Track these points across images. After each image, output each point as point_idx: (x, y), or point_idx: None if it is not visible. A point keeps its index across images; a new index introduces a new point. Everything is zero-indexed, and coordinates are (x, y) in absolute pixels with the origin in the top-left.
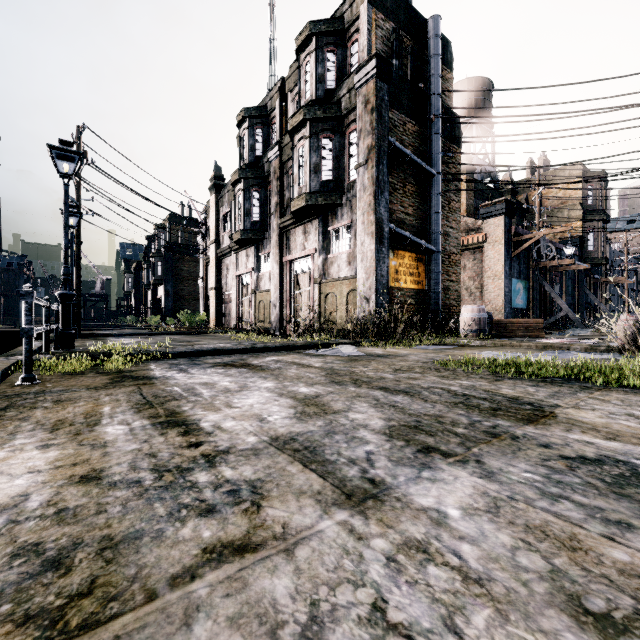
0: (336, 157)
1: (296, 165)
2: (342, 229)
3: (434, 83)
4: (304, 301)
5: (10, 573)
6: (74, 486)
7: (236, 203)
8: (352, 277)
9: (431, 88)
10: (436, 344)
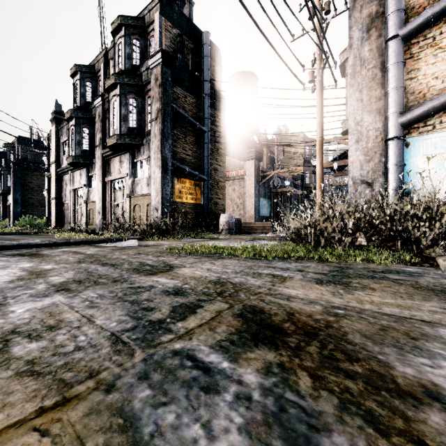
0: (139, 112)
1: (111, 113)
2: (144, 161)
3: (206, 74)
4: (120, 210)
5: None
6: None
7: (70, 135)
8: (150, 194)
9: (204, 76)
10: (195, 238)
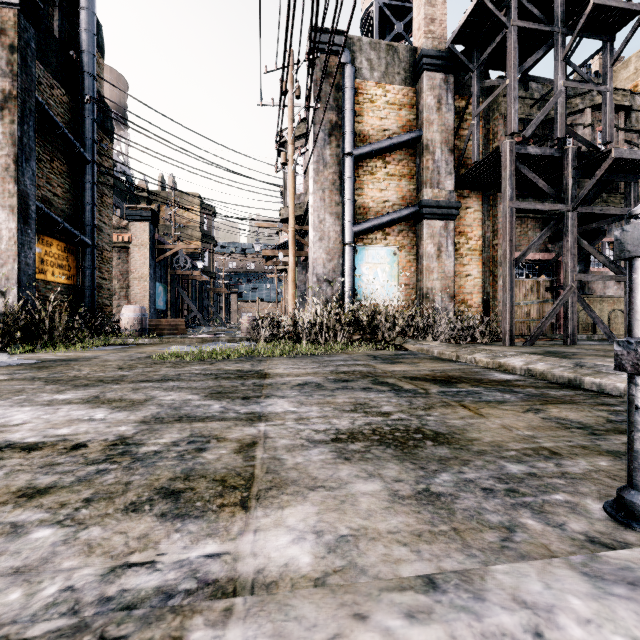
0: None
1: None
2: None
3: (89, 62)
4: None
5: (159, 508)
6: (39, 499)
7: None
8: None
9: (86, 65)
10: (110, 344)
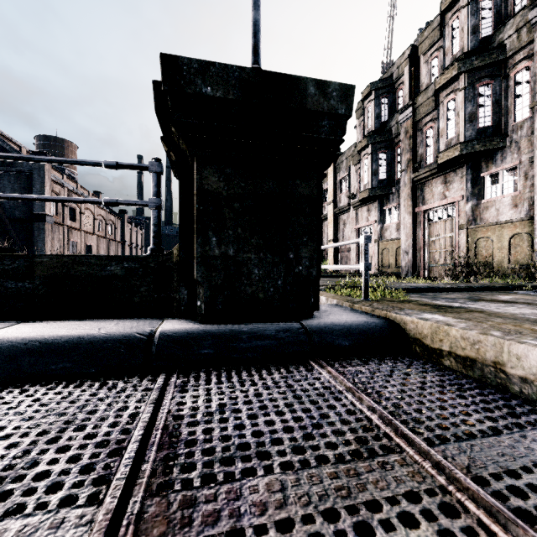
0: (496, 101)
1: (442, 119)
2: (502, 172)
3: None
4: (443, 247)
5: None
6: None
7: (361, 166)
8: (519, 220)
9: None
10: None
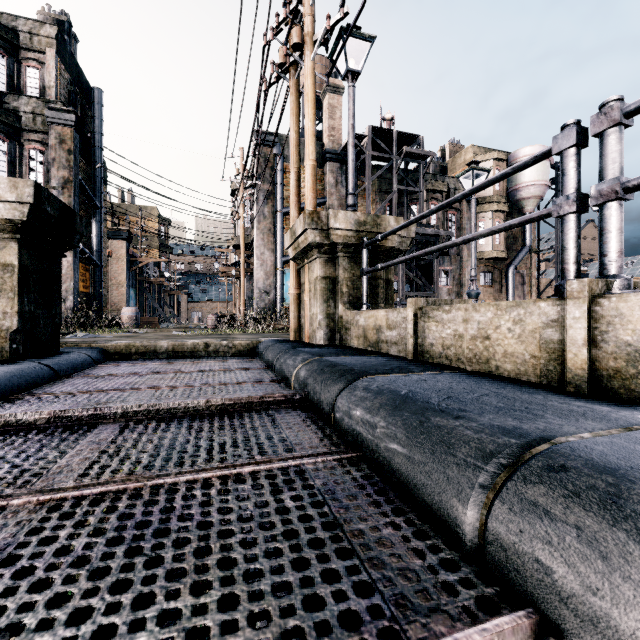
0: (12, 162)
1: None
2: None
3: (99, 139)
4: None
5: None
6: None
7: None
8: None
9: (97, 141)
10: (129, 331)
